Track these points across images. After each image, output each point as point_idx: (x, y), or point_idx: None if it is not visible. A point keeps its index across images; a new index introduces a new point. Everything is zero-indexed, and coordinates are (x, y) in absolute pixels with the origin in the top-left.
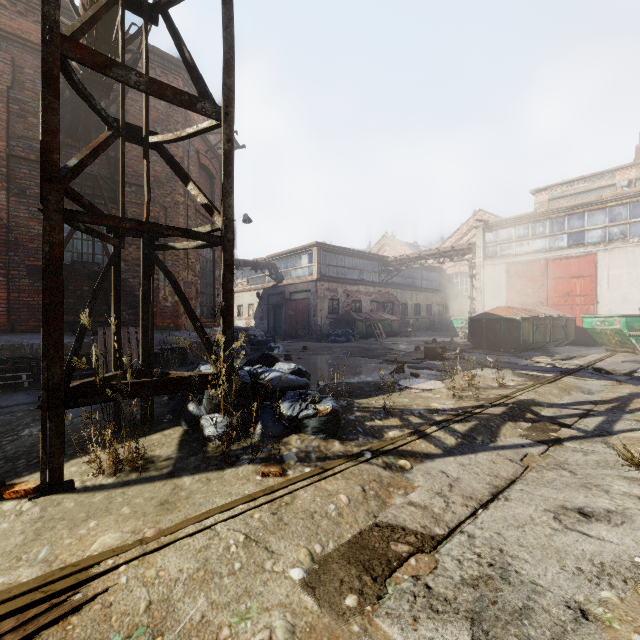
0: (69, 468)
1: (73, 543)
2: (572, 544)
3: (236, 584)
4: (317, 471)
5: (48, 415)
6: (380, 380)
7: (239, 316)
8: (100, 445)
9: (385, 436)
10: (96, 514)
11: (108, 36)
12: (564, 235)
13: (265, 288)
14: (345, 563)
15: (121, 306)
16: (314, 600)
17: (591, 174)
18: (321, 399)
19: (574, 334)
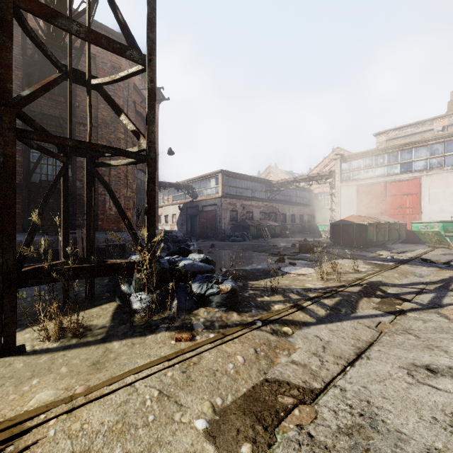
0: (23, 335)
1: (16, 399)
2: (425, 396)
3: (149, 434)
4: (219, 336)
5: (2, 293)
6: (267, 267)
7: (166, 223)
8: (48, 317)
9: (272, 309)
10: (40, 373)
11: (64, 10)
12: (398, 165)
13: (184, 203)
14: (241, 414)
15: (77, 214)
16: (214, 448)
17: (416, 122)
18: (223, 280)
19: (405, 235)
